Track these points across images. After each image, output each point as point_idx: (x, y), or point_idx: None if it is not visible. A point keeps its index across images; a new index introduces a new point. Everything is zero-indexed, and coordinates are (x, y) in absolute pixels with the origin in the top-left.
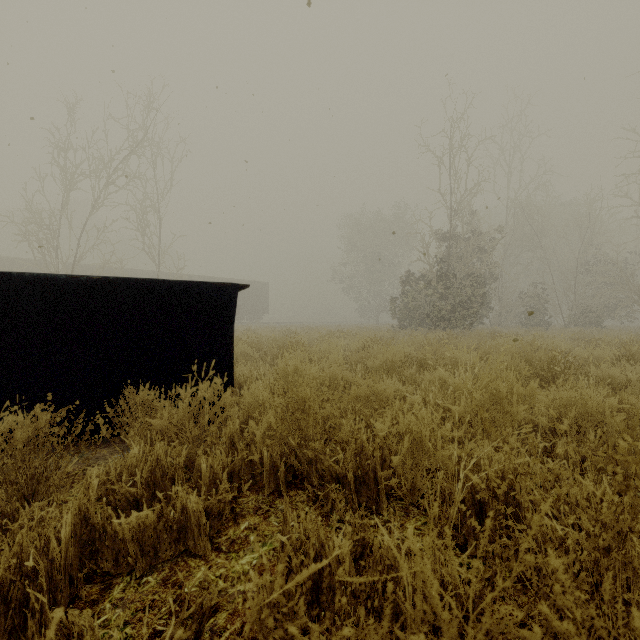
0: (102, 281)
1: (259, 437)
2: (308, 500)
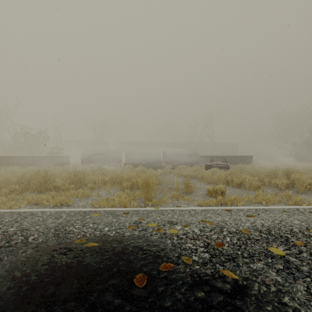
0: (241, 156)
1: None
2: None
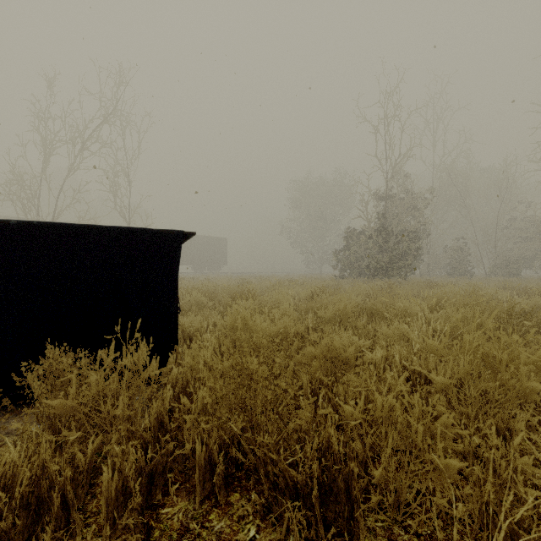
0: (24, 226)
1: (191, 422)
2: (254, 512)
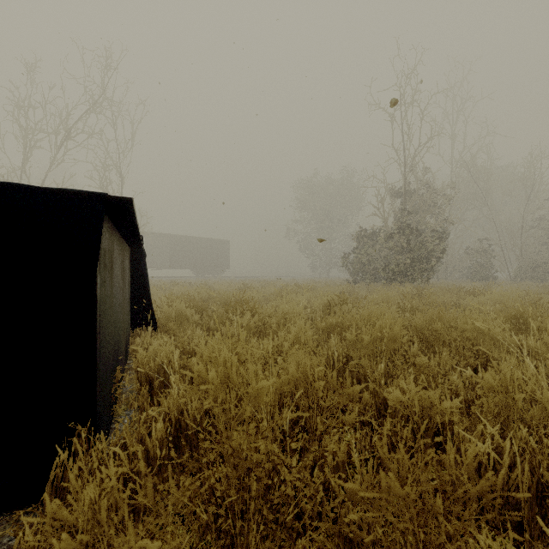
0: None
1: None
2: None
